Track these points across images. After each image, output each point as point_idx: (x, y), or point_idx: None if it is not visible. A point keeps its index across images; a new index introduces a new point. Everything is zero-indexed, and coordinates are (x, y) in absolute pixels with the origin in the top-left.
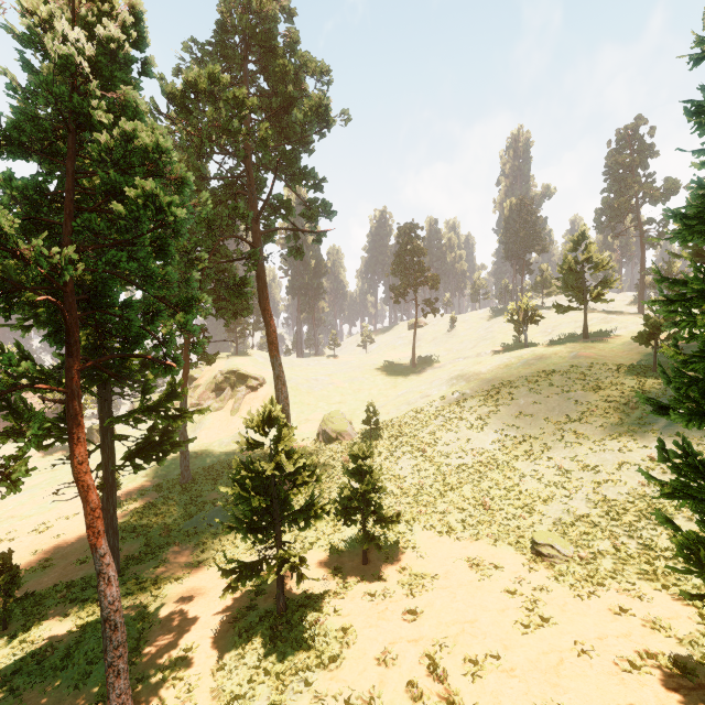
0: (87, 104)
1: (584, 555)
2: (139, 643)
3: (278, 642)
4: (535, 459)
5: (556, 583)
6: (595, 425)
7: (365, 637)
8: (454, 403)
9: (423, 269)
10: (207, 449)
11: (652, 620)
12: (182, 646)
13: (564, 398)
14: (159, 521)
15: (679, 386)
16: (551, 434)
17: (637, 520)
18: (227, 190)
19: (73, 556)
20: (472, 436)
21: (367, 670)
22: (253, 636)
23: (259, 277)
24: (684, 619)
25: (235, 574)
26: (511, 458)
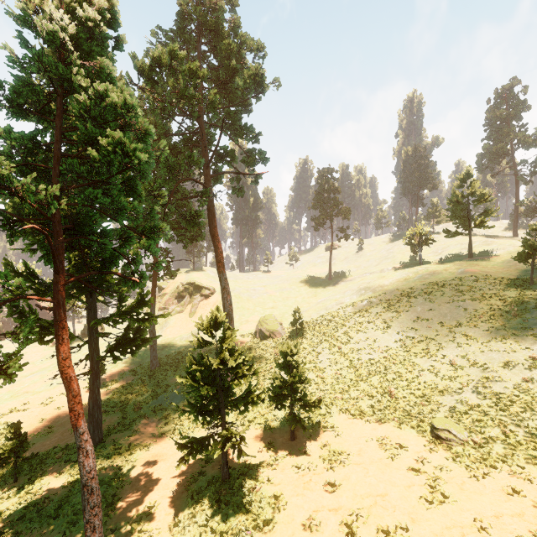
0: (70, 71)
1: (477, 440)
2: (114, 499)
3: (222, 505)
4: (432, 356)
5: (454, 463)
6: (482, 329)
7: (293, 504)
8: (363, 309)
9: (337, 203)
10: (171, 343)
11: None
12: (146, 503)
13: (454, 306)
14: (133, 399)
15: None
16: (444, 336)
17: (523, 411)
18: (185, 143)
19: (69, 425)
20: (378, 336)
21: (295, 534)
22: (203, 498)
23: (209, 210)
24: None
25: (188, 448)
26: (411, 355)
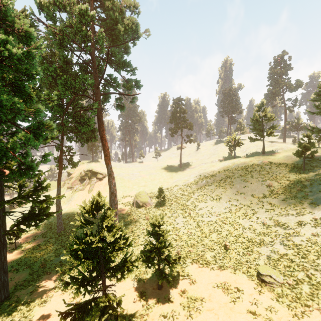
0: None
1: (291, 283)
2: None
3: None
4: (250, 218)
5: (278, 303)
6: (280, 199)
7: None
8: (203, 186)
9: (185, 120)
10: (74, 212)
11: None
12: None
13: (260, 184)
14: (40, 257)
15: None
16: (256, 204)
17: (317, 258)
18: (82, 71)
19: None
20: (214, 205)
21: None
22: None
23: (99, 118)
24: None
25: (71, 316)
26: (236, 217)
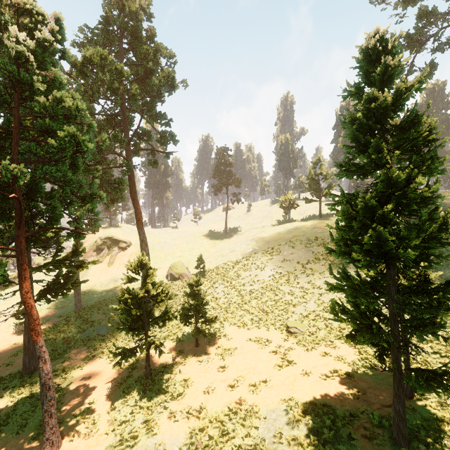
0: (30, 77)
1: (311, 331)
2: (58, 404)
3: (147, 391)
4: (291, 284)
5: (297, 345)
6: (321, 264)
7: (197, 382)
8: (249, 255)
9: (231, 175)
10: (92, 289)
11: (338, 357)
12: (87, 401)
13: (307, 250)
14: (61, 335)
15: (337, 241)
16: (299, 270)
17: None
18: (108, 122)
19: None
20: (258, 273)
21: (198, 397)
22: (132, 390)
23: (130, 178)
24: (352, 354)
25: (121, 355)
26: (278, 284)
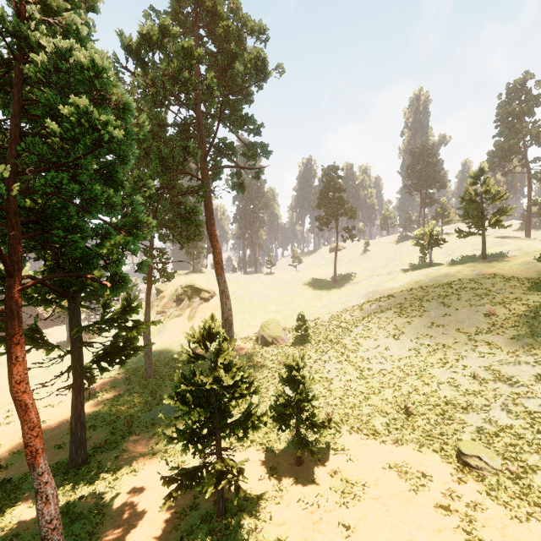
0: (28, 28)
1: (514, 470)
2: (91, 540)
3: None
4: (451, 367)
5: (489, 499)
6: (507, 337)
7: None
8: (372, 314)
9: (343, 202)
10: (168, 349)
11: None
12: None
13: (473, 311)
14: (124, 412)
15: None
16: (463, 344)
17: None
18: (181, 135)
19: (52, 441)
20: (389, 344)
21: None
22: (194, 540)
23: (207, 207)
24: None
25: (176, 482)
26: (427, 365)
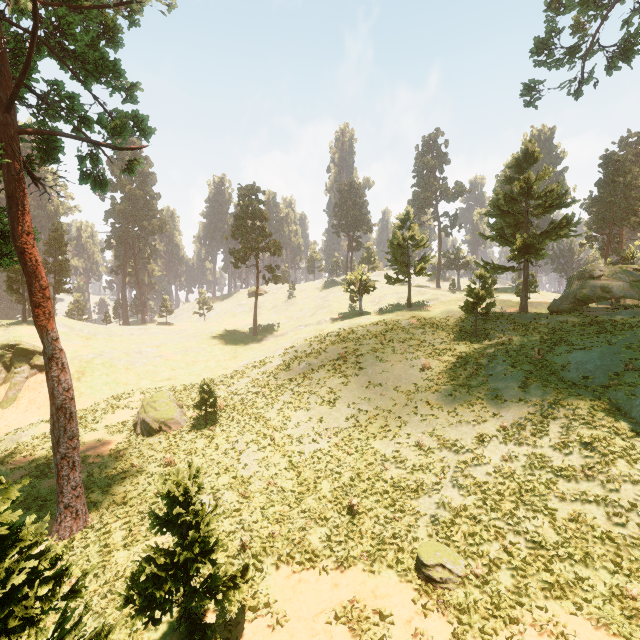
0: None
1: (480, 572)
2: None
3: None
4: (394, 437)
5: (463, 631)
6: (445, 394)
7: None
8: (301, 375)
9: (265, 234)
10: None
11: None
12: None
13: (409, 365)
14: None
15: None
16: (404, 405)
17: (516, 508)
18: None
19: None
20: (324, 414)
21: None
22: None
23: (12, 198)
24: None
25: None
26: (369, 437)
